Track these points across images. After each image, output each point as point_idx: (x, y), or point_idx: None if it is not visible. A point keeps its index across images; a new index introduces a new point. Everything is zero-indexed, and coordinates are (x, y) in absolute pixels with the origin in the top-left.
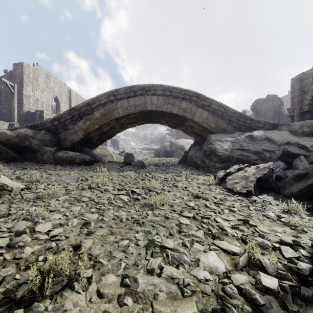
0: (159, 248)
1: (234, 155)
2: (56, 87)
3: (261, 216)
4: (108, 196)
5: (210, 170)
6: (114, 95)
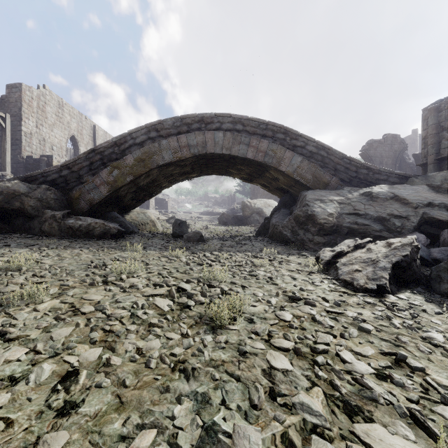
0: None
1: (345, 223)
2: (74, 122)
3: (421, 341)
4: (135, 299)
5: (306, 246)
6: (156, 130)
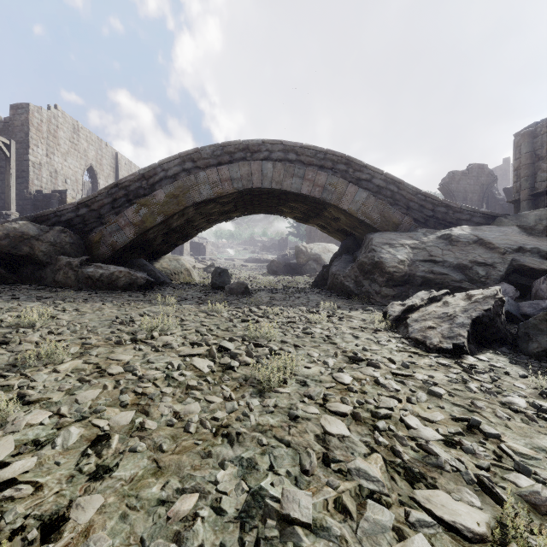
0: (275, 523)
1: (418, 272)
2: (92, 150)
3: (500, 407)
4: (169, 360)
5: (372, 300)
6: (192, 160)
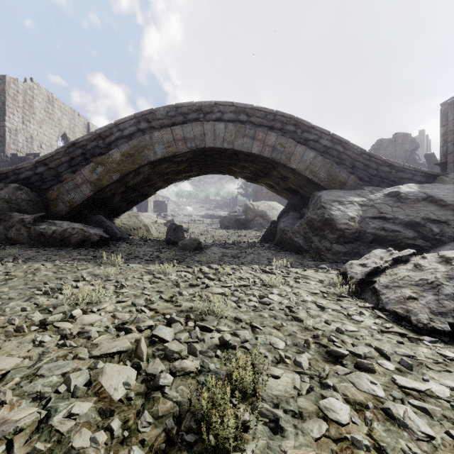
0: None
1: (369, 228)
2: (65, 119)
3: None
4: (71, 367)
5: (323, 256)
6: (147, 120)
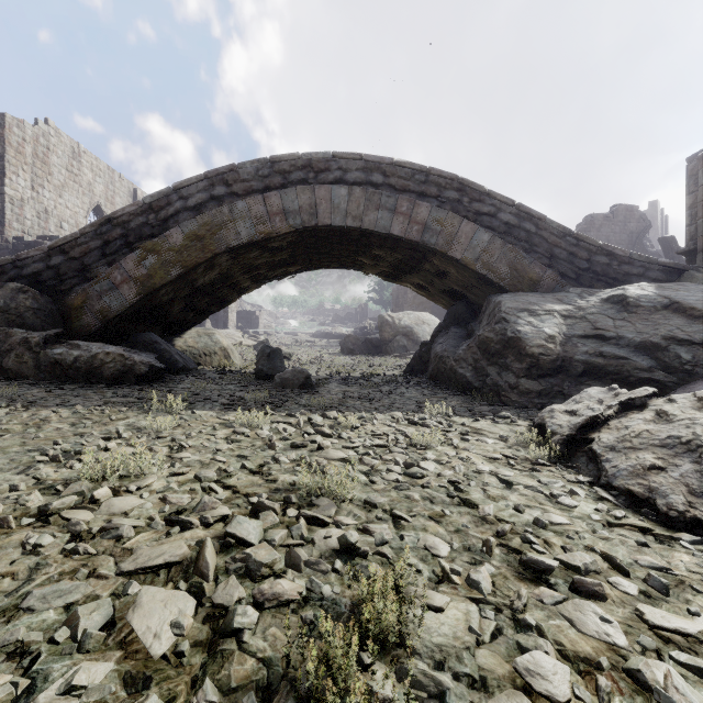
0: None
1: (578, 354)
2: (100, 183)
3: None
4: (82, 593)
5: (505, 398)
6: (225, 183)
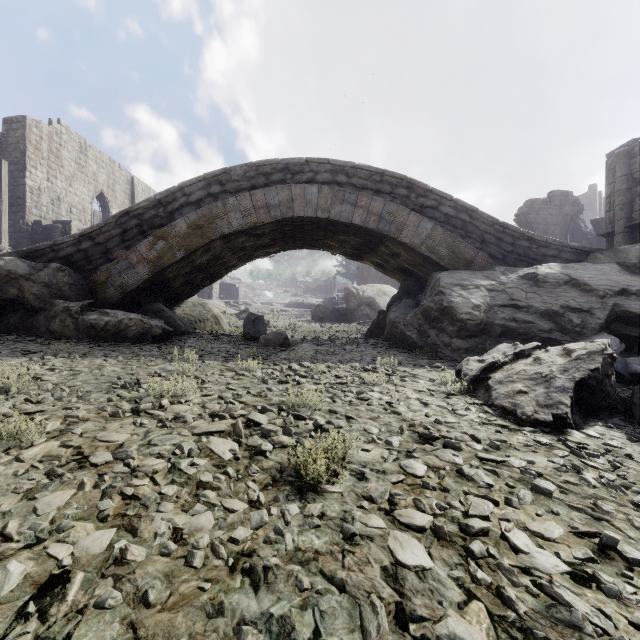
0: None
1: (497, 319)
2: (103, 173)
3: (634, 510)
4: (178, 440)
5: (441, 354)
6: (219, 183)
